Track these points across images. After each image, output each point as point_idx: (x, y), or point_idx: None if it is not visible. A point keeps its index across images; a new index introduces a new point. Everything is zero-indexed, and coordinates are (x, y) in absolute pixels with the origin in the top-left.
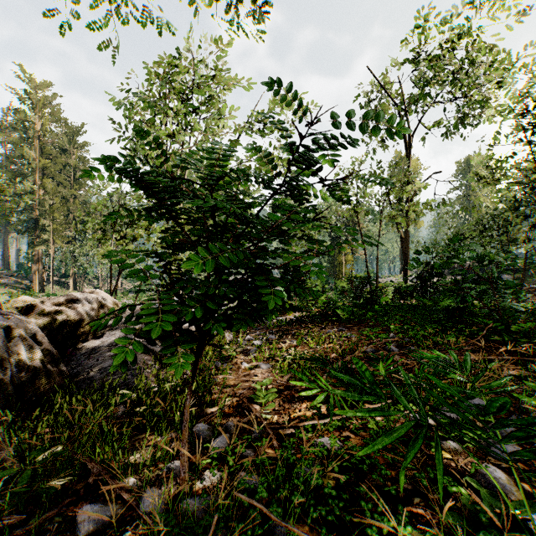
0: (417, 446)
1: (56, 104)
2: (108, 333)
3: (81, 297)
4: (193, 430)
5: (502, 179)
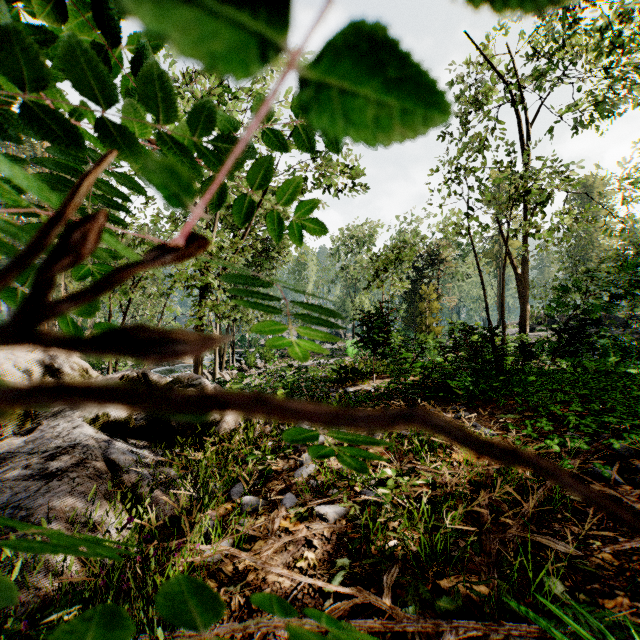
0: None
1: None
2: (46, 424)
3: (7, 359)
4: None
5: None
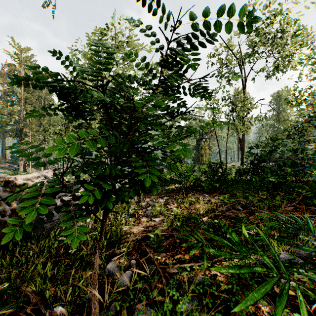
0: (284, 301)
1: (33, 60)
2: (58, 198)
3: (41, 175)
4: (106, 267)
5: (302, 102)
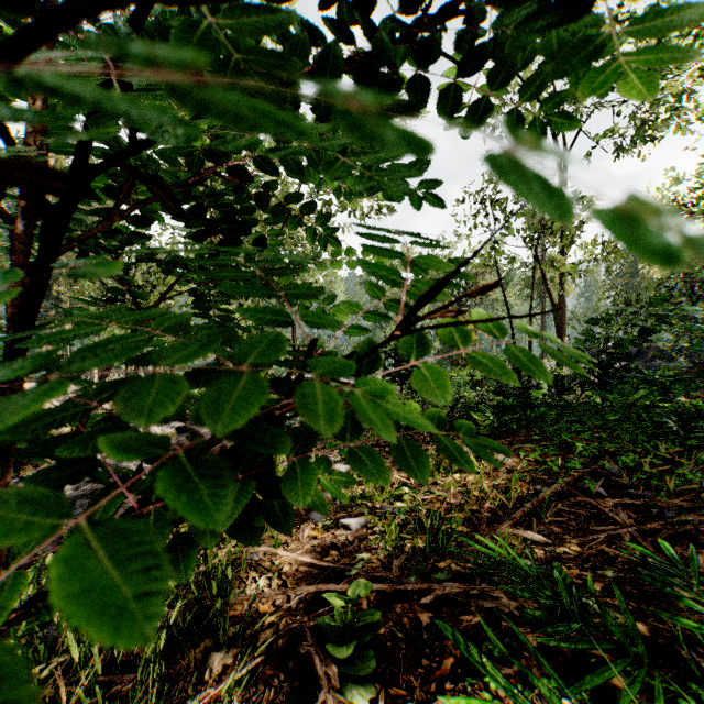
0: None
1: None
2: None
3: None
4: None
5: None
